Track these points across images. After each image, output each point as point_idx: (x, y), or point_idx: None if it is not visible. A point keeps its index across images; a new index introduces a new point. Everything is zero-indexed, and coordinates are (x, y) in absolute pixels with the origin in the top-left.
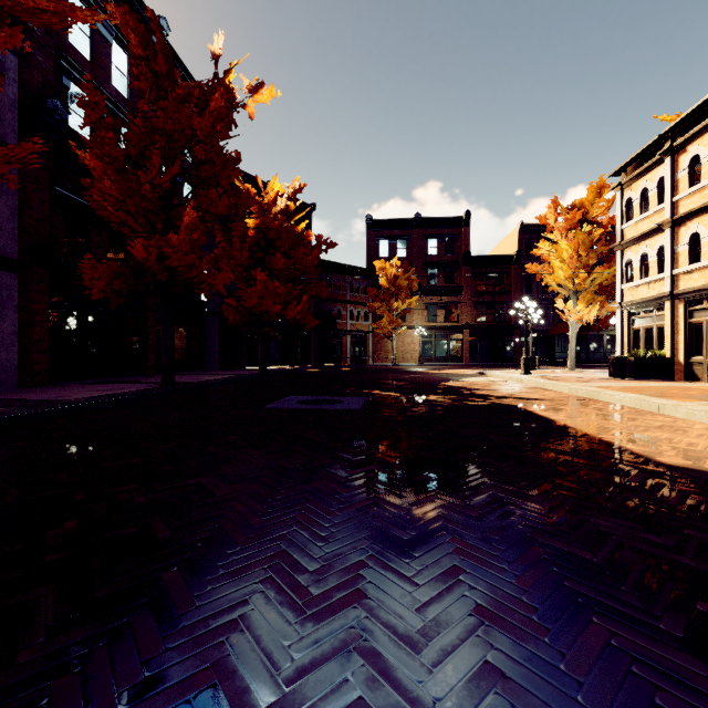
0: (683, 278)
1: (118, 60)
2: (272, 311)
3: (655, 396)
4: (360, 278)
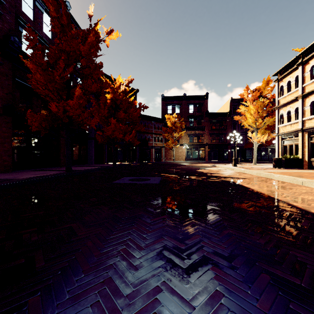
0: (307, 122)
1: (46, 20)
2: (118, 137)
3: (298, 177)
4: (158, 122)
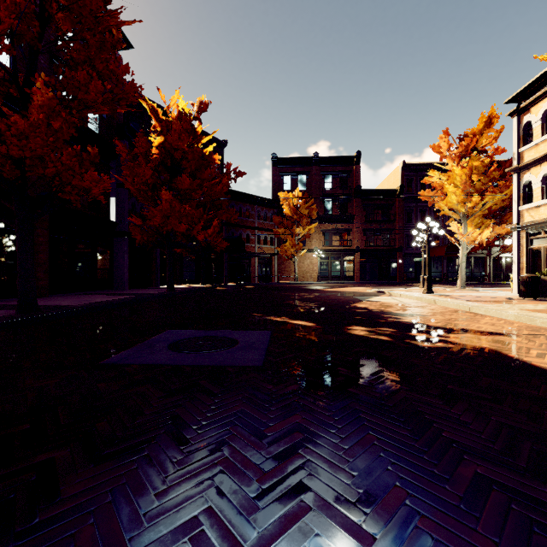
0: None
1: None
2: (178, 230)
3: None
4: (266, 207)
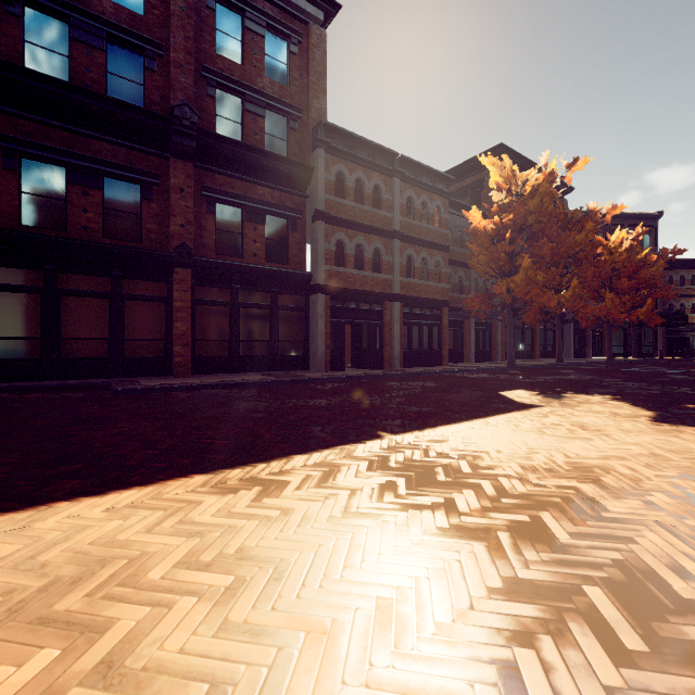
0: None
1: None
2: (618, 318)
3: None
4: None
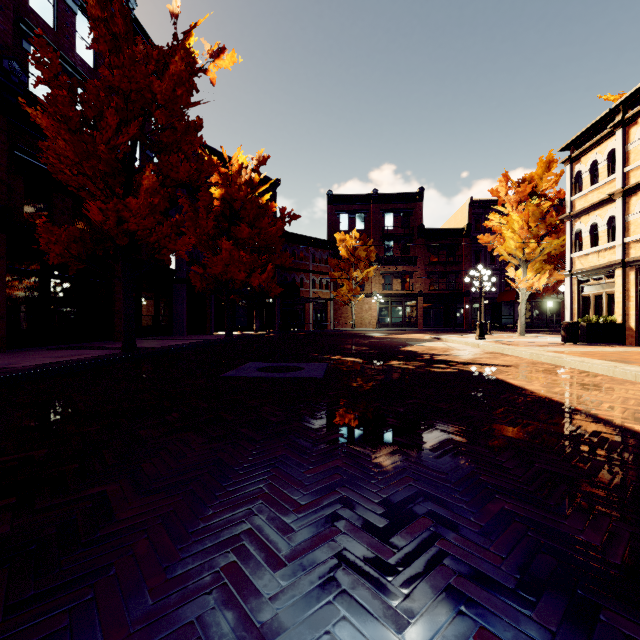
0: (634, 246)
1: (84, 30)
2: (237, 278)
3: (622, 362)
4: (321, 249)
